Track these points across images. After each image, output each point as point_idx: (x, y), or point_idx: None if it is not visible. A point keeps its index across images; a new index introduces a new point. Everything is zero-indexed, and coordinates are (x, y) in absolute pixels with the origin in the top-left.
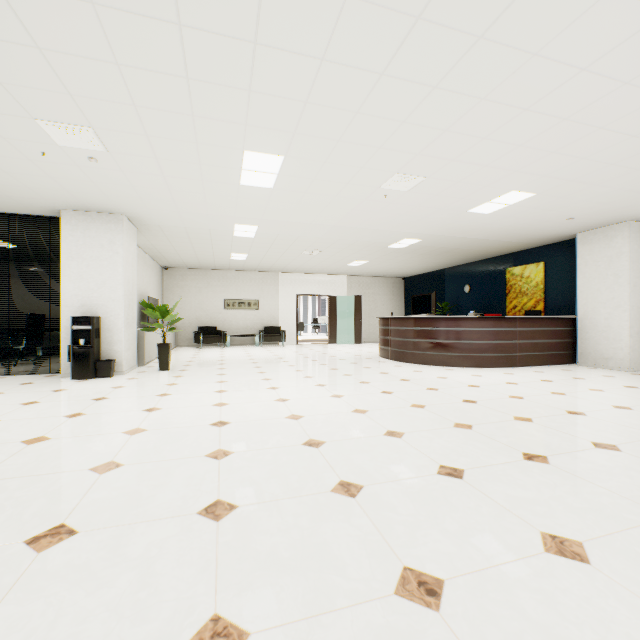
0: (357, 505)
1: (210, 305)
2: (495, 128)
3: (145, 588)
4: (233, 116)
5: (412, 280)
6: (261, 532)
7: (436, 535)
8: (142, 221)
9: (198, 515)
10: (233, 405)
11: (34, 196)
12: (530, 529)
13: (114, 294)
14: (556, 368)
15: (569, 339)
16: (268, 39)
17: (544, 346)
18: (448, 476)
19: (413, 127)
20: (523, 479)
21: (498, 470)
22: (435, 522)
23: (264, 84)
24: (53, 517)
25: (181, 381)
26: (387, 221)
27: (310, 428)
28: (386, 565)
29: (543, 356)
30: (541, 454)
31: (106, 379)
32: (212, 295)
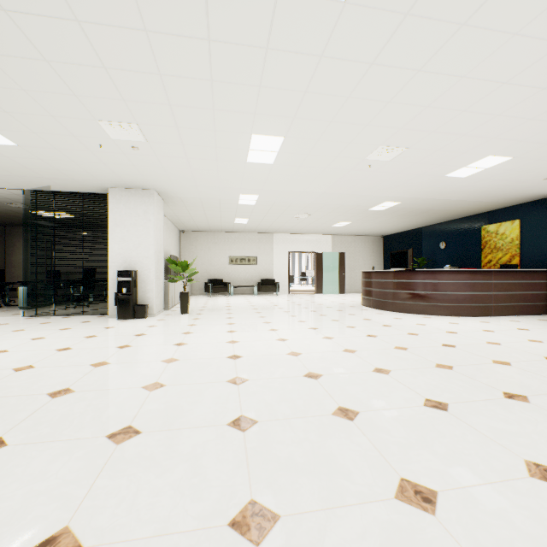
0: (355, 427)
1: (217, 261)
2: (474, 101)
3: (197, 476)
4: (245, 107)
5: (390, 238)
6: (279, 442)
7: (427, 455)
8: (168, 194)
9: (228, 426)
10: (243, 343)
11: (91, 178)
12: (514, 457)
13: (147, 253)
14: (532, 318)
15: (545, 291)
16: (277, 44)
17: (520, 297)
18: (434, 408)
19: (397, 106)
20: (505, 414)
21: (480, 405)
22: (425, 445)
23: (272, 80)
24: (122, 420)
25: (199, 322)
26: (370, 187)
27: (308, 363)
28: (385, 475)
29: (519, 307)
30: (521, 394)
31: (142, 320)
32: (219, 253)
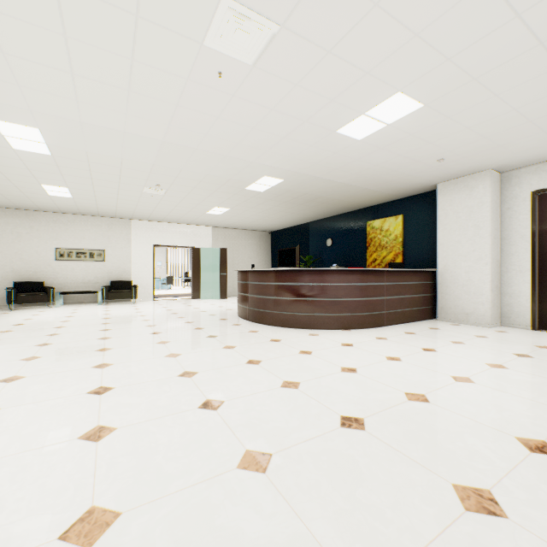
0: None
1: (35, 255)
2: None
3: None
4: None
5: (278, 234)
6: None
7: None
8: None
9: None
10: None
11: None
12: None
13: None
14: (423, 326)
15: (430, 293)
16: None
17: (409, 301)
18: None
19: None
20: None
21: None
22: None
23: None
24: None
25: None
26: (236, 140)
27: None
28: None
29: (408, 312)
30: None
31: None
32: (38, 242)
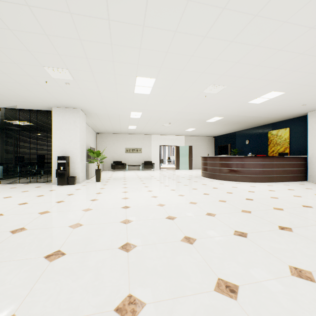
0: (193, 248)
1: (118, 151)
2: (263, 60)
3: (97, 280)
4: (132, 61)
5: (218, 138)
6: (148, 258)
7: (234, 264)
8: (88, 111)
9: (118, 249)
10: (131, 198)
11: (41, 101)
12: (283, 264)
13: (76, 146)
14: (296, 183)
15: (303, 168)
16: (149, 24)
17: (289, 171)
18: (239, 236)
19: (220, 61)
20: (279, 239)
21: (265, 234)
22: (233, 258)
23: (147, 45)
24: (55, 247)
25: (106, 187)
26: (206, 108)
27: (169, 210)
28: (209, 277)
29: (289, 177)
30: (288, 227)
31: (72, 185)
32: (119, 146)
